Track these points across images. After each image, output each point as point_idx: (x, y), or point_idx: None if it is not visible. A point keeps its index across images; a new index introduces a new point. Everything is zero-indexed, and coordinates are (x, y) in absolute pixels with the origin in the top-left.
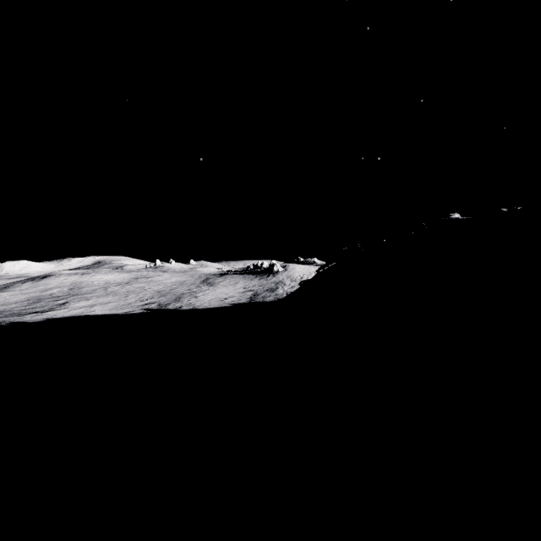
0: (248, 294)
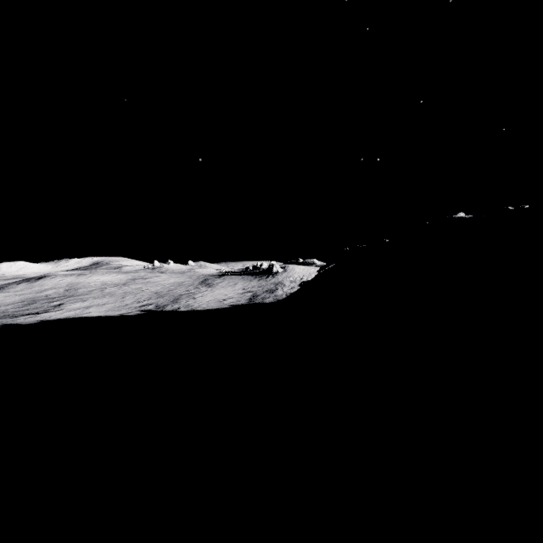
0: (248, 295)
